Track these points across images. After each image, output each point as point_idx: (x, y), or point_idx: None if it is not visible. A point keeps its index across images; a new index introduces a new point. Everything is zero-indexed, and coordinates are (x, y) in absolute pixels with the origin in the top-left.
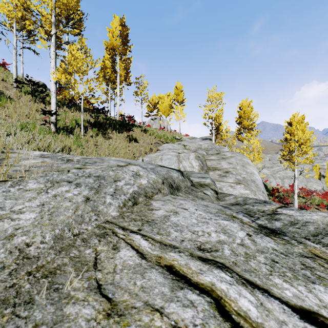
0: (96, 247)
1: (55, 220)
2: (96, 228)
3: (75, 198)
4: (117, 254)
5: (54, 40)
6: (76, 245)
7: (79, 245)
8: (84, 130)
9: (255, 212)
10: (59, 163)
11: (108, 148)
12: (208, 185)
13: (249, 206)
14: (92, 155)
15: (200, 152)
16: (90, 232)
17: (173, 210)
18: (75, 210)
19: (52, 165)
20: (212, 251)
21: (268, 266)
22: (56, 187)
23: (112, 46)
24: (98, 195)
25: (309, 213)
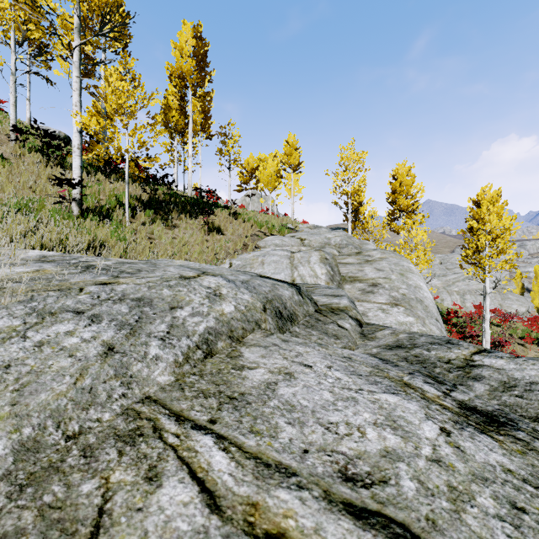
0: (110, 473)
1: (25, 403)
2: (120, 417)
3: (84, 347)
4: (154, 496)
5: (78, 58)
6: (65, 468)
7: (71, 466)
8: (131, 214)
9: (434, 364)
10: (69, 274)
11: (172, 244)
12: (345, 311)
13: (421, 351)
14: (143, 255)
15: (329, 252)
16: (106, 429)
17: (285, 369)
18: (77, 377)
19: (52, 278)
20: (374, 485)
21: (508, 526)
22: (47, 325)
23: (180, 72)
24: (134, 339)
25: (533, 364)
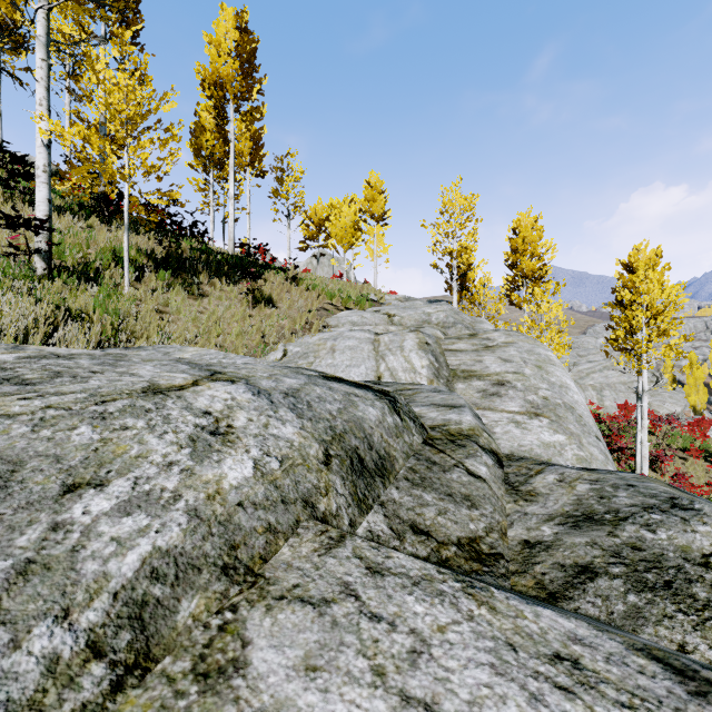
0: None
1: None
2: None
3: None
4: None
5: (44, 31)
6: None
7: None
8: (137, 276)
9: (683, 571)
10: None
11: (197, 321)
12: (472, 437)
13: (638, 531)
14: (143, 338)
15: (430, 333)
16: None
17: None
18: None
19: None
20: None
21: None
22: None
23: (217, 77)
24: None
25: None
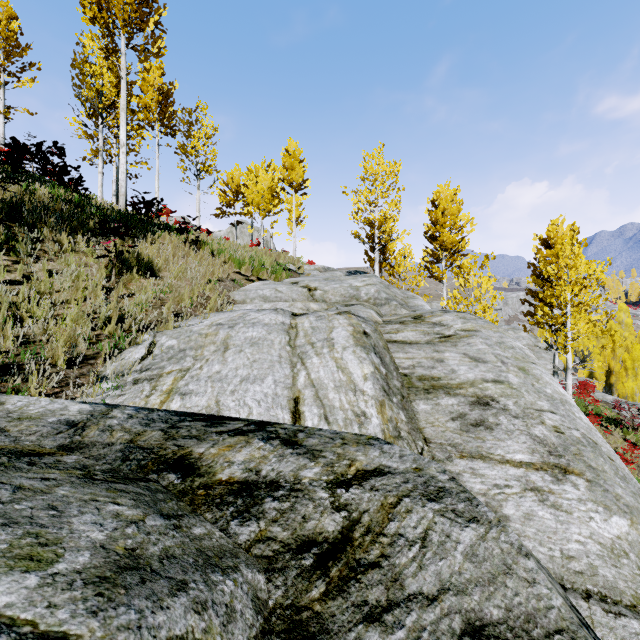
0: None
1: None
2: None
3: None
4: None
5: None
6: None
7: None
8: None
9: None
10: None
11: (0, 297)
12: None
13: None
14: None
15: (365, 316)
16: None
17: None
18: None
19: None
20: None
21: None
22: None
23: None
24: None
25: None
